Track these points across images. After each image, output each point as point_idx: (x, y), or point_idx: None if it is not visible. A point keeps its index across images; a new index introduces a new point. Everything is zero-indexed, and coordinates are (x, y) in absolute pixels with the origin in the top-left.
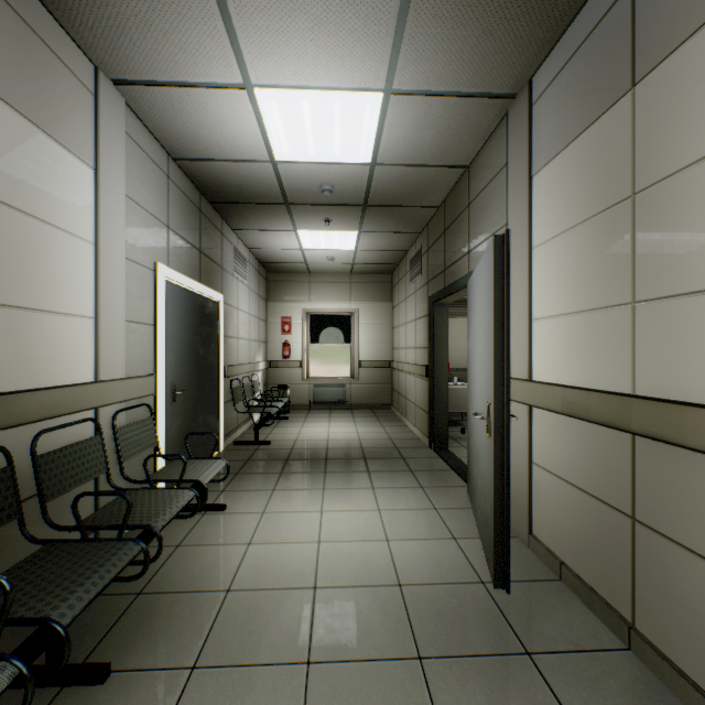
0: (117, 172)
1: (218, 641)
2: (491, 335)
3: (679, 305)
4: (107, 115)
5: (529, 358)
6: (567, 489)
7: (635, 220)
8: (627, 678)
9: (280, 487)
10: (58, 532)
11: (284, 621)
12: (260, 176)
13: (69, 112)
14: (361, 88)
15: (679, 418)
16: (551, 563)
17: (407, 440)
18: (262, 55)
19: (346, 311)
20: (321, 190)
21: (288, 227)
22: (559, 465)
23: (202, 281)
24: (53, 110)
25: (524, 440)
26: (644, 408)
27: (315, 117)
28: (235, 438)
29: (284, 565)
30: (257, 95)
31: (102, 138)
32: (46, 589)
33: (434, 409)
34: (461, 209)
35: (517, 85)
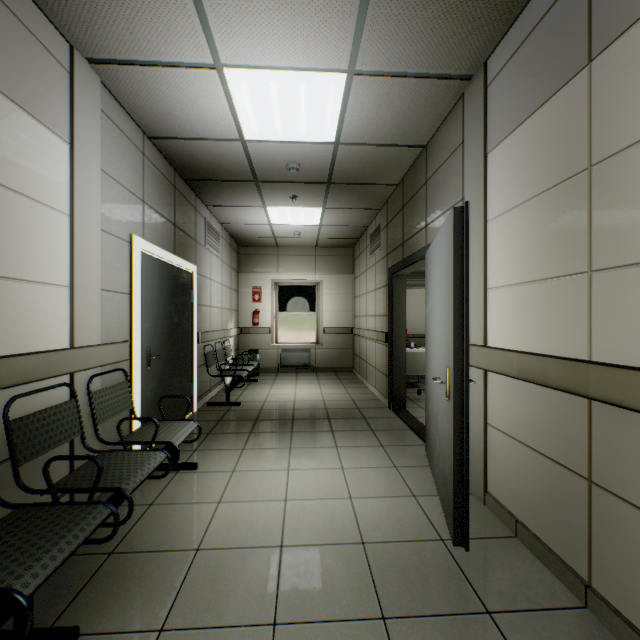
0: (92, 147)
1: (186, 602)
2: (451, 303)
3: (637, 273)
4: (82, 92)
5: (485, 325)
6: (523, 450)
7: (591, 192)
8: (586, 637)
9: (249, 446)
10: (33, 494)
11: (251, 581)
12: (231, 155)
13: (44, 88)
14: (326, 69)
15: (638, 384)
16: (506, 520)
17: (367, 401)
18: (231, 35)
19: (311, 281)
20: (288, 167)
21: (257, 203)
22: (514, 427)
23: (176, 253)
24: (27, 85)
25: (480, 402)
26: (602, 374)
27: (282, 97)
28: (208, 400)
29: (252, 523)
30: (226, 75)
31: (78, 114)
32: (12, 557)
33: (393, 372)
34: (418, 186)
35: (473, 66)
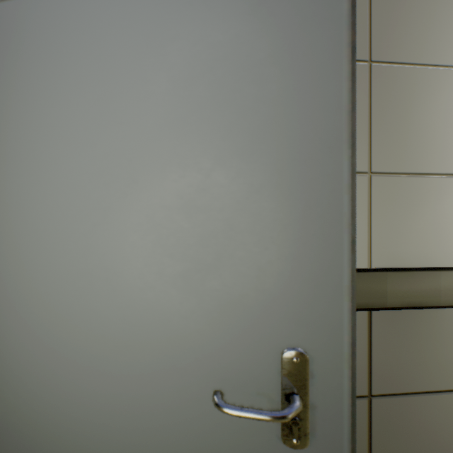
0: None
1: None
2: (325, 177)
3: (415, 183)
4: None
5: None
6: None
7: (372, 89)
8: None
9: None
10: None
11: None
12: None
13: None
14: None
15: (435, 282)
16: None
17: None
18: None
19: None
20: None
21: None
22: None
23: None
24: None
25: None
26: (403, 279)
27: None
28: None
29: None
30: None
31: None
32: None
33: None
34: None
35: None
